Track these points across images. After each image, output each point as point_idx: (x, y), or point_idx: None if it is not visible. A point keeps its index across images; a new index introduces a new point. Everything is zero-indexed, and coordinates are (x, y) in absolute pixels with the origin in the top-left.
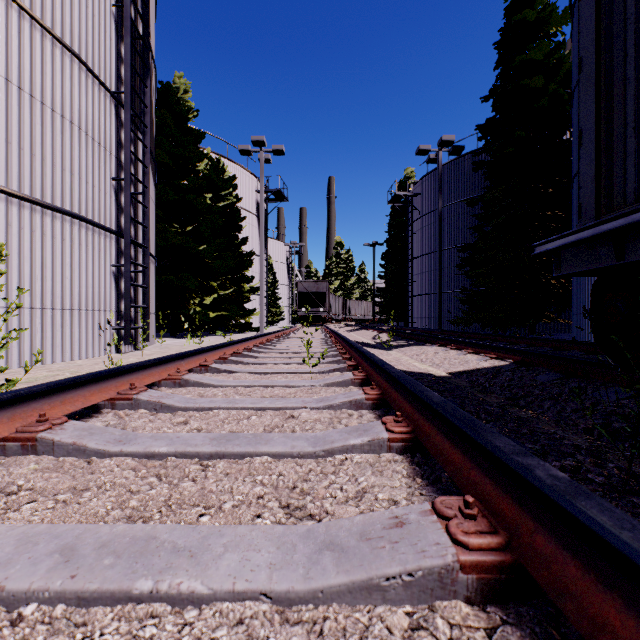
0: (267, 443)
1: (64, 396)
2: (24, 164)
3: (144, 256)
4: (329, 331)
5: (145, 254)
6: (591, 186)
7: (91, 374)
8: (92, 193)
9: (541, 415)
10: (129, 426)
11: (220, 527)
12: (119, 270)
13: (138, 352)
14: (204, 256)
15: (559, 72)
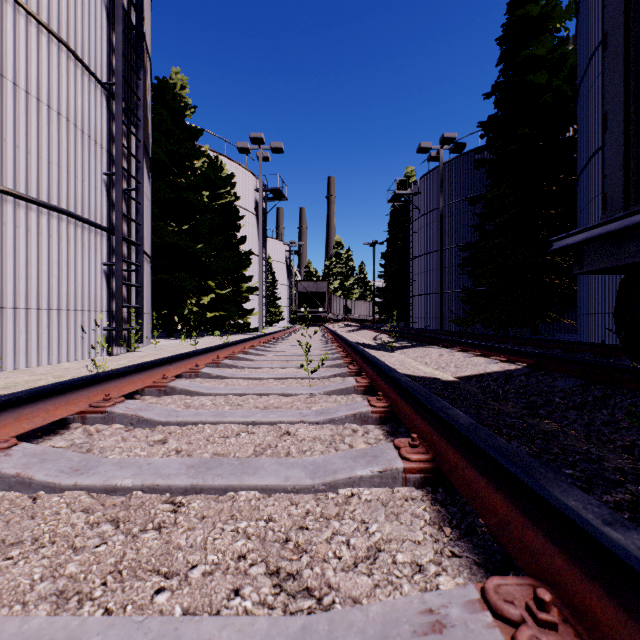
0: (255, 473)
1: (20, 411)
2: (7, 156)
3: (137, 254)
4: (329, 331)
5: (138, 252)
6: (618, 174)
7: (56, 384)
8: (81, 188)
9: (567, 428)
10: (96, 446)
11: (177, 621)
12: (111, 269)
13: (131, 354)
14: (201, 255)
15: (563, 68)
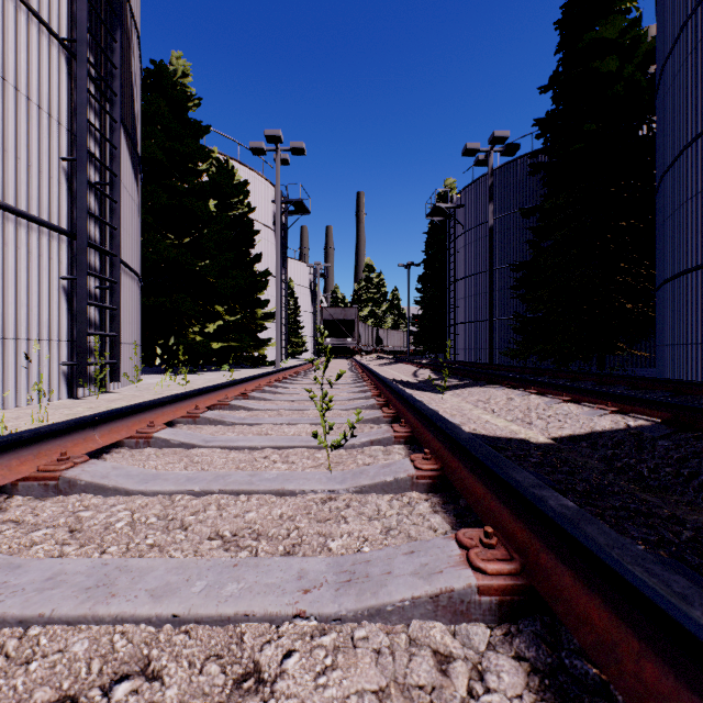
0: None
1: None
2: None
3: (112, 267)
4: (359, 365)
5: (114, 264)
6: None
7: None
8: (26, 174)
9: None
10: None
11: None
12: (74, 285)
13: (101, 396)
14: (206, 274)
15: (634, 55)
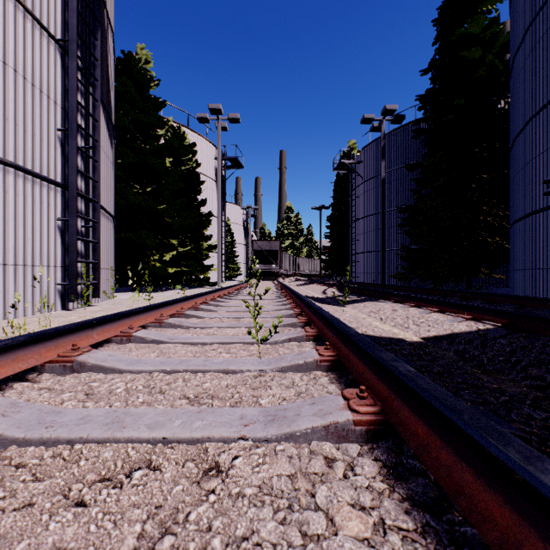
0: None
1: None
2: None
3: (94, 211)
4: (281, 285)
5: (95, 209)
6: None
7: None
8: (32, 142)
9: None
10: None
11: None
12: (66, 224)
13: (86, 308)
14: (164, 215)
15: (494, 46)
